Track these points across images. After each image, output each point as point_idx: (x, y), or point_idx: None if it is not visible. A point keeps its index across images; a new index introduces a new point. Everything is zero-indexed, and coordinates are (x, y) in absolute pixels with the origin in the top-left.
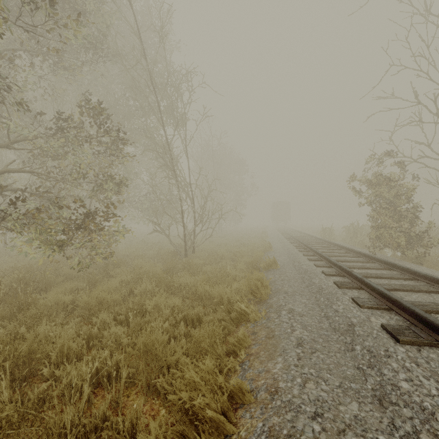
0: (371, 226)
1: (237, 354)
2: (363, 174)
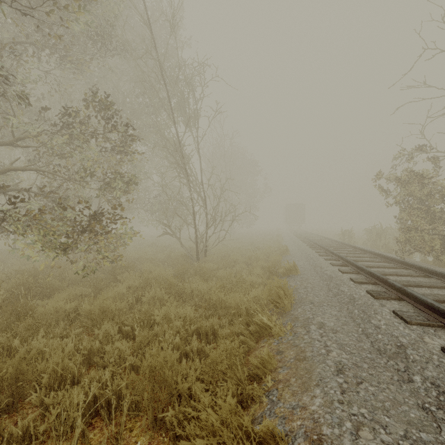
0: (400, 228)
1: (261, 379)
2: (389, 172)
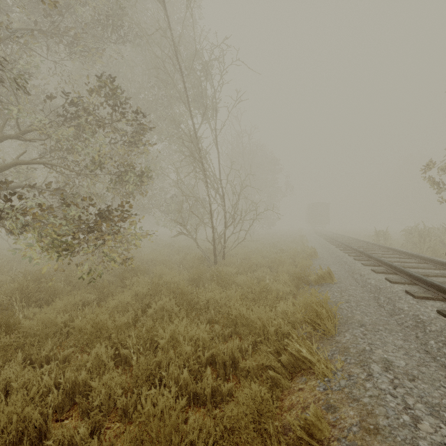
0: None
1: None
2: (441, 161)
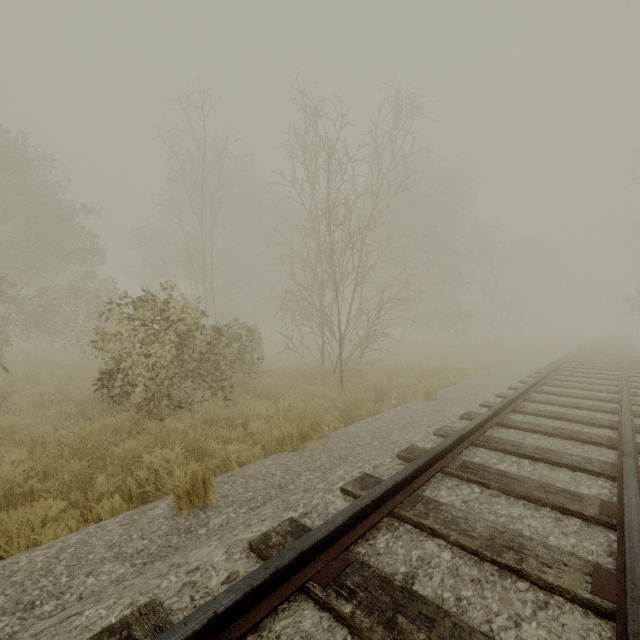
0: None
1: None
2: None
